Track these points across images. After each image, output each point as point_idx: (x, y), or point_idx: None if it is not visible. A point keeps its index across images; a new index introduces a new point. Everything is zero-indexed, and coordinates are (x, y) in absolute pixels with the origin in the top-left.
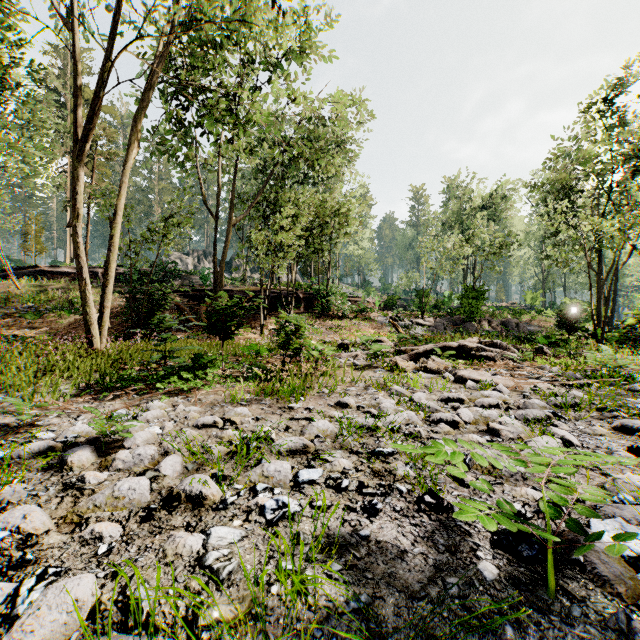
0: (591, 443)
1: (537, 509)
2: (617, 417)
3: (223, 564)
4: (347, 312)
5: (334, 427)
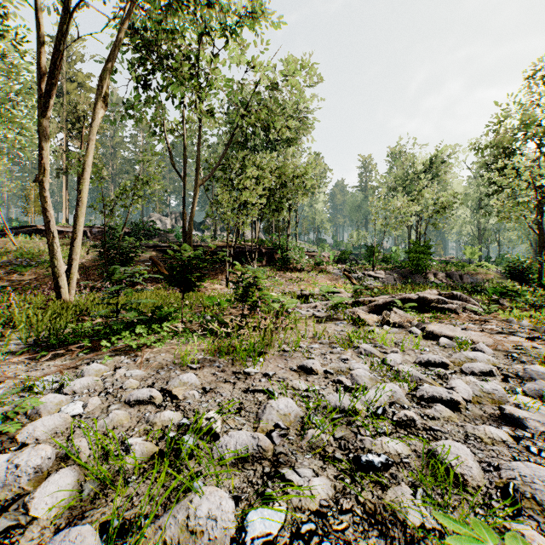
0: None
1: None
2: None
3: None
4: (305, 265)
5: (299, 408)
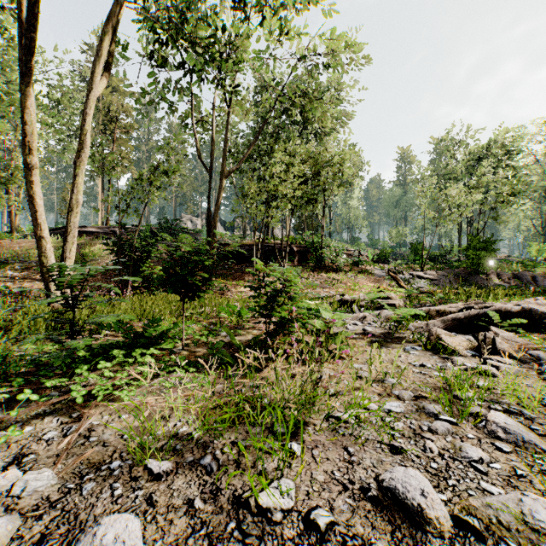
0: None
1: None
2: None
3: None
4: (342, 265)
5: None
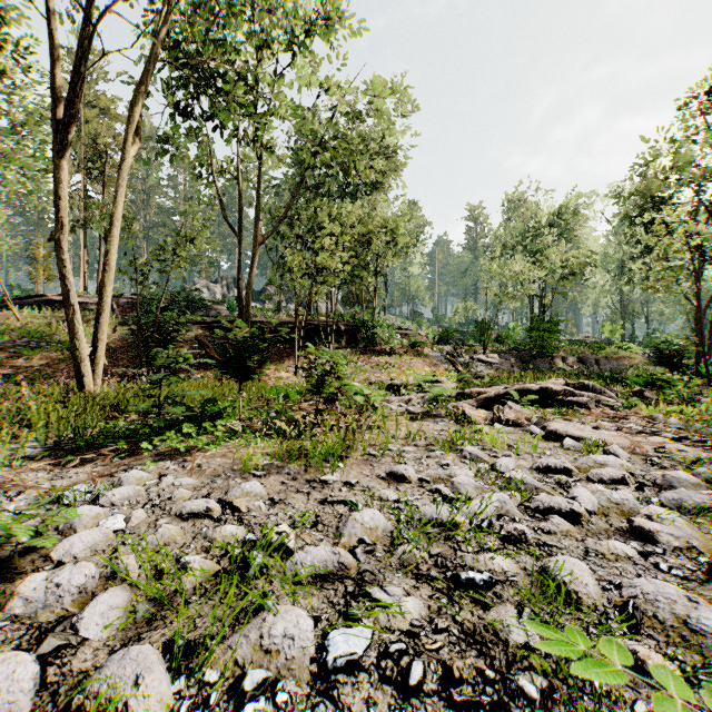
0: None
1: None
2: None
3: None
4: (396, 347)
5: (388, 522)
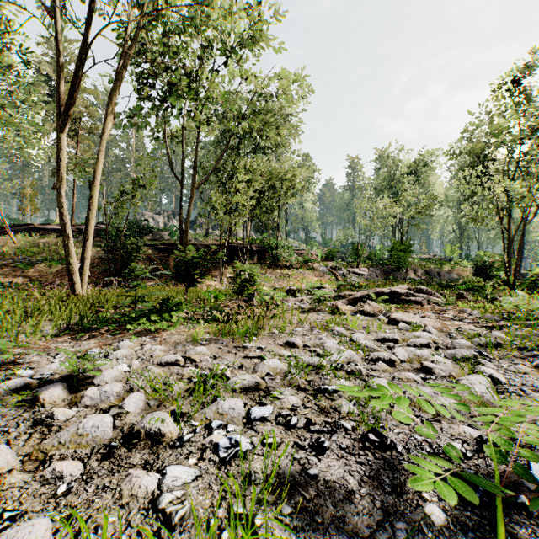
0: (516, 381)
1: (476, 448)
2: (536, 356)
3: (176, 507)
4: (294, 263)
5: (283, 365)
